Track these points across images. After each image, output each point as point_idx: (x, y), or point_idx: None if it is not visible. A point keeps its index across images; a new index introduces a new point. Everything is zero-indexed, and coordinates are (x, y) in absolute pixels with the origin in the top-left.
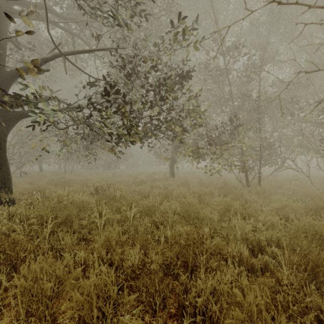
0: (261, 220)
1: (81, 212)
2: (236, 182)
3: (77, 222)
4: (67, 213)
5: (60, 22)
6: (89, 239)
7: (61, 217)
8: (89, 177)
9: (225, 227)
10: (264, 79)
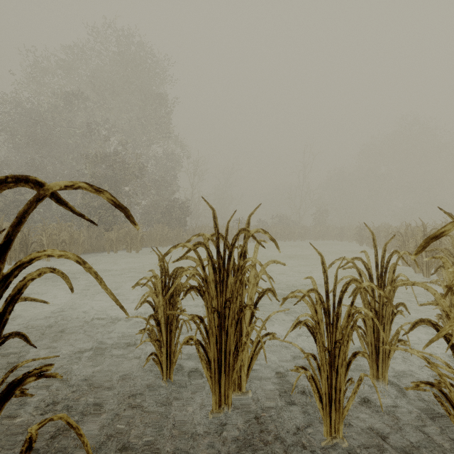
0: None
1: None
2: None
3: None
4: None
5: None
6: None
7: None
8: None
9: None
10: None
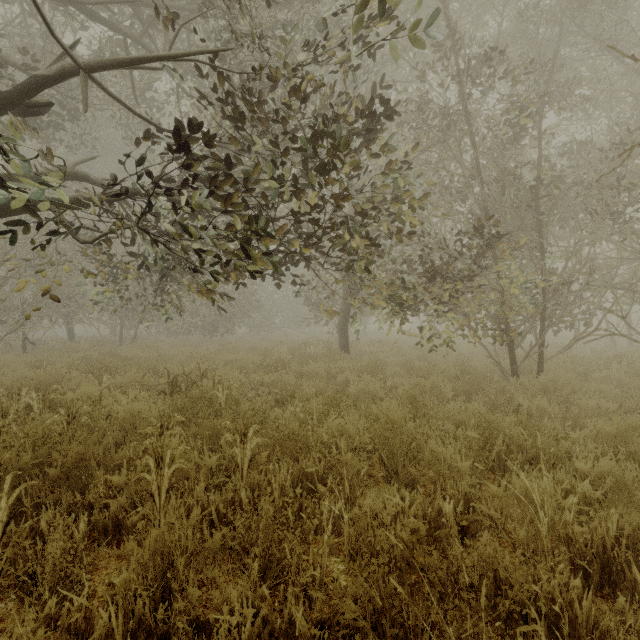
0: (585, 473)
1: (121, 446)
2: (486, 364)
3: (102, 477)
4: (78, 453)
5: (91, 2)
6: (131, 525)
7: (58, 466)
8: (169, 352)
9: (498, 496)
10: (549, 135)
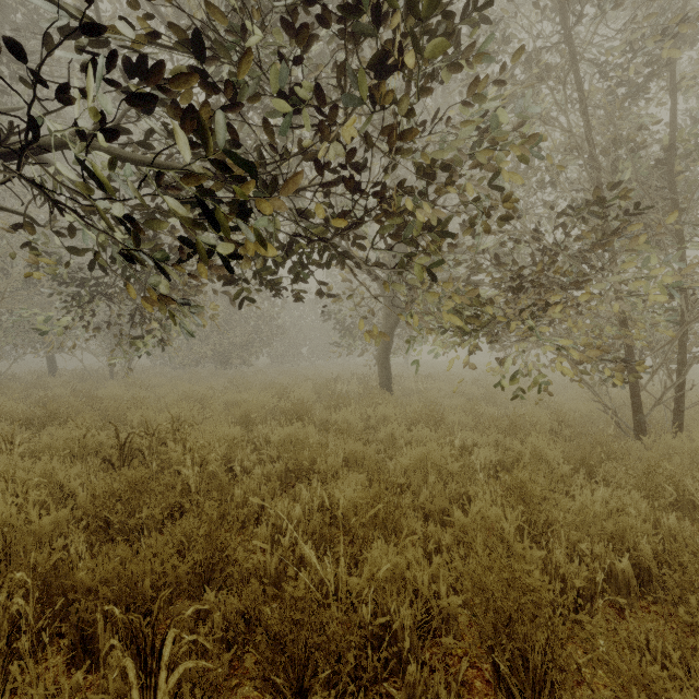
0: None
1: None
2: (584, 410)
3: None
4: None
5: None
6: None
7: None
8: (160, 390)
9: None
10: (686, 81)
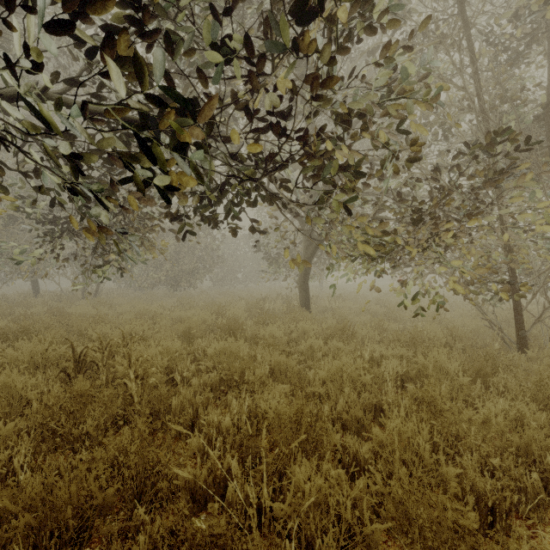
0: None
1: None
2: (472, 326)
3: None
4: None
5: None
6: None
7: None
8: (120, 308)
9: None
10: None
